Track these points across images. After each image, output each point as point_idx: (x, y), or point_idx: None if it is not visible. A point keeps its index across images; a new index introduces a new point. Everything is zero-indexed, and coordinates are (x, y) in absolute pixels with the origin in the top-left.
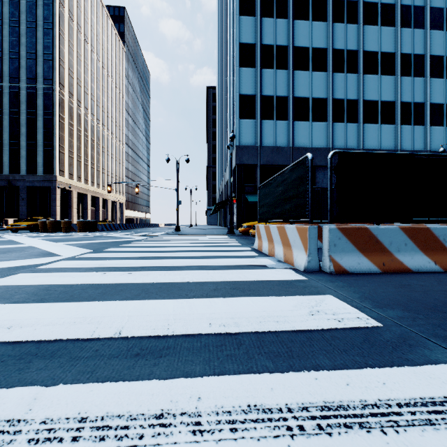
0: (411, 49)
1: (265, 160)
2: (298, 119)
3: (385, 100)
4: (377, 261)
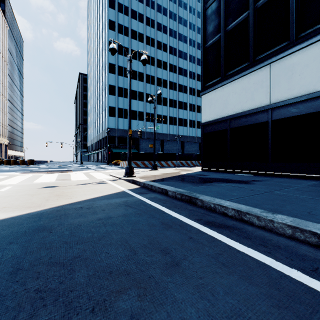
0: (172, 97)
1: (119, 135)
2: (133, 119)
3: (164, 115)
4: (137, 166)
